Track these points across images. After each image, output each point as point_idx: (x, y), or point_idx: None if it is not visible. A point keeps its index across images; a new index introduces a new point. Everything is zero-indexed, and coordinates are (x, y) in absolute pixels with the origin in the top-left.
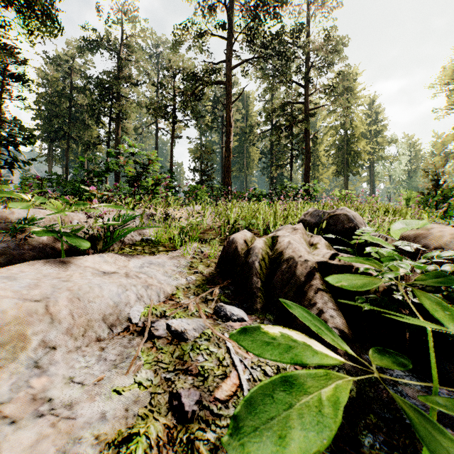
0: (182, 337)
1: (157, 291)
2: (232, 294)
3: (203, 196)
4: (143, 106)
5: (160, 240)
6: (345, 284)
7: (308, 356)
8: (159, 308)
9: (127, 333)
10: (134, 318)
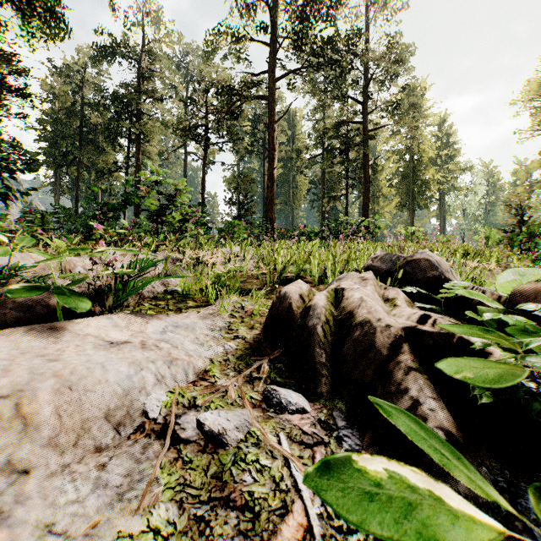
0: (220, 441)
1: (185, 367)
2: (285, 368)
3: (242, 233)
4: (169, 126)
5: (189, 292)
6: (469, 376)
7: (444, 525)
8: (187, 394)
9: (141, 435)
10: (151, 411)
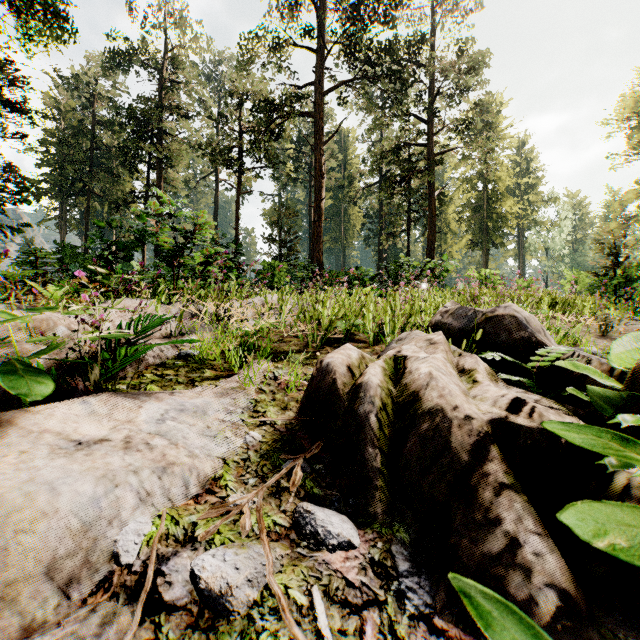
0: (222, 606)
1: (185, 475)
2: (326, 471)
3: (283, 277)
4: (197, 148)
5: (207, 358)
6: (619, 543)
7: None
8: (183, 519)
9: (104, 596)
10: (125, 553)
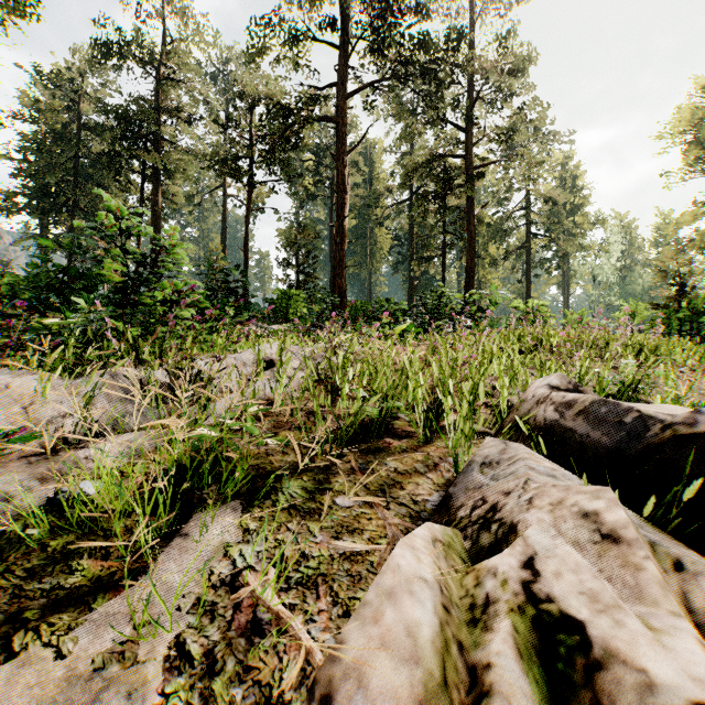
0: None
1: None
2: None
3: (300, 308)
4: (200, 158)
5: (98, 518)
6: None
7: None
8: None
9: None
10: None
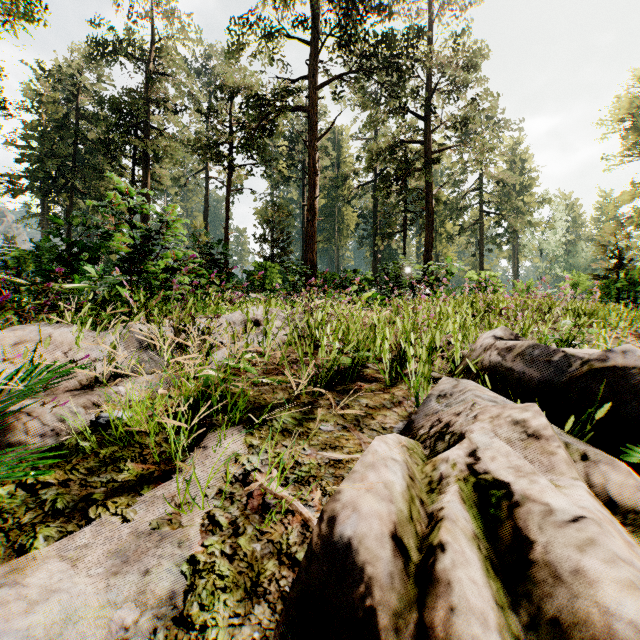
0: None
1: None
2: None
3: (275, 278)
4: (185, 144)
5: (135, 434)
6: None
7: None
8: None
9: None
10: None
